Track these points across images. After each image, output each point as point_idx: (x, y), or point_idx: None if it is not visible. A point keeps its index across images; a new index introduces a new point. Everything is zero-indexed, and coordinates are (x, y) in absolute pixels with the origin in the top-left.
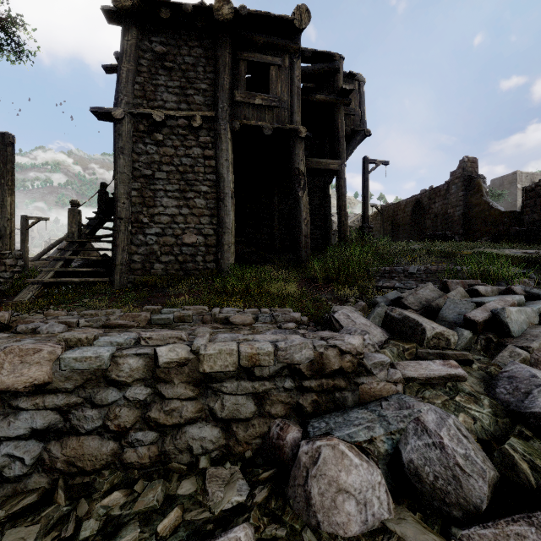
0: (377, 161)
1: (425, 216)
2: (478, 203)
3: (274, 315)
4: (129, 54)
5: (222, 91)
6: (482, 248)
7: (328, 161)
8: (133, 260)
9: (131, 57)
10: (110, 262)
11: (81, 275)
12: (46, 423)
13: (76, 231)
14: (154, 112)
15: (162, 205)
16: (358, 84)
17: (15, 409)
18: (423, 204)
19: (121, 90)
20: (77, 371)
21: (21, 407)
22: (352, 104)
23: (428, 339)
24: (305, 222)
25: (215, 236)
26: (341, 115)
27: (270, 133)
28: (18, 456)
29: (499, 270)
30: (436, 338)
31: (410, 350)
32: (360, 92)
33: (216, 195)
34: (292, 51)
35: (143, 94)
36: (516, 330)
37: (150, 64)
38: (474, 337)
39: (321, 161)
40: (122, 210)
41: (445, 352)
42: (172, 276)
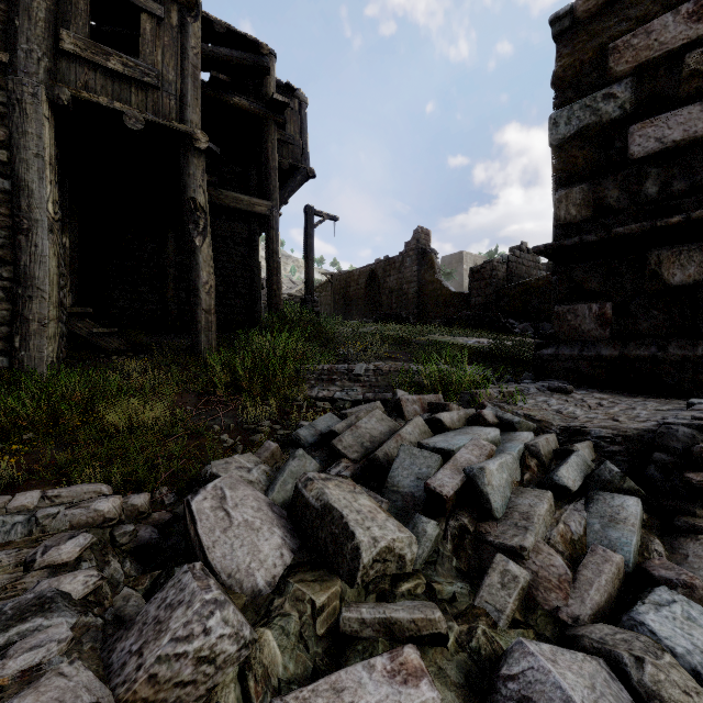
0: (323, 214)
1: (380, 291)
2: (432, 280)
3: (38, 518)
4: None
5: (28, 19)
6: (437, 335)
7: (253, 200)
8: None
9: None
10: None
11: None
12: None
13: None
14: None
15: None
16: (299, 104)
17: None
18: (378, 277)
19: None
20: None
21: None
22: (291, 129)
23: (365, 567)
24: (206, 288)
25: (7, 302)
26: (272, 137)
27: (138, 127)
28: None
29: (459, 372)
30: (380, 561)
31: (328, 607)
32: (301, 115)
33: (12, 221)
34: (183, 3)
35: None
36: (499, 505)
37: None
38: (442, 525)
39: (242, 198)
40: None
41: (396, 618)
42: None
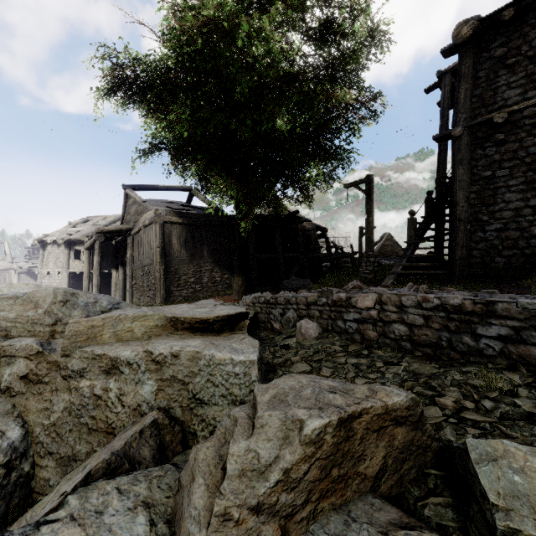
0: None
1: None
2: None
3: None
4: (467, 75)
5: None
6: None
7: None
8: (471, 255)
9: (468, 76)
10: (434, 258)
11: (411, 269)
12: (507, 333)
13: (413, 234)
14: (494, 116)
15: (503, 201)
16: None
17: (489, 323)
18: None
19: (459, 111)
20: (526, 310)
21: (492, 323)
22: None
23: None
24: None
25: None
26: None
27: None
28: (490, 345)
29: None
30: None
31: None
32: None
33: None
34: None
35: (480, 103)
36: None
37: (488, 72)
38: None
39: None
40: (461, 213)
41: None
42: (516, 270)
